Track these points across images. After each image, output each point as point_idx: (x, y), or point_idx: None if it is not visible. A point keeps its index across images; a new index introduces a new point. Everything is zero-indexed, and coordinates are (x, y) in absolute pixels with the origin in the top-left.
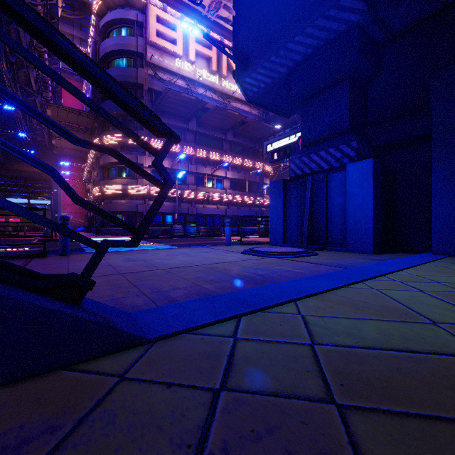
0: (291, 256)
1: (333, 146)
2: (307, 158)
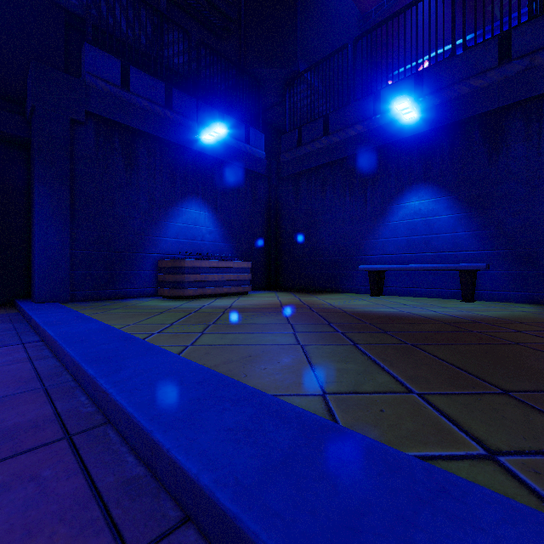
0: None
1: None
2: None
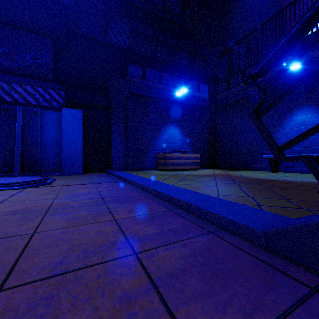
0: (47, 183)
1: (42, 87)
2: (8, 85)
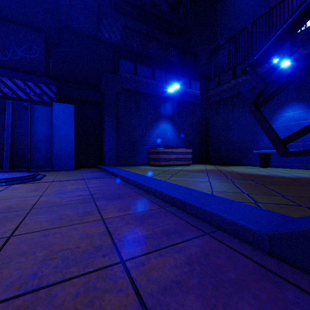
0: (36, 179)
1: (33, 81)
2: None
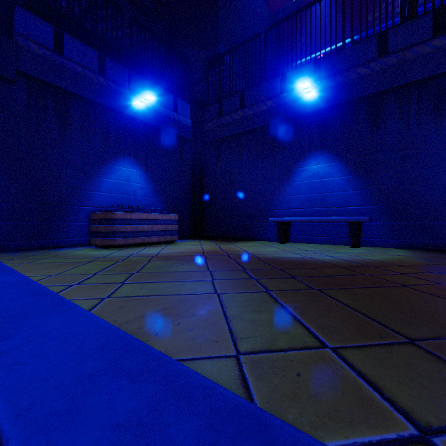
0: None
1: None
2: None
